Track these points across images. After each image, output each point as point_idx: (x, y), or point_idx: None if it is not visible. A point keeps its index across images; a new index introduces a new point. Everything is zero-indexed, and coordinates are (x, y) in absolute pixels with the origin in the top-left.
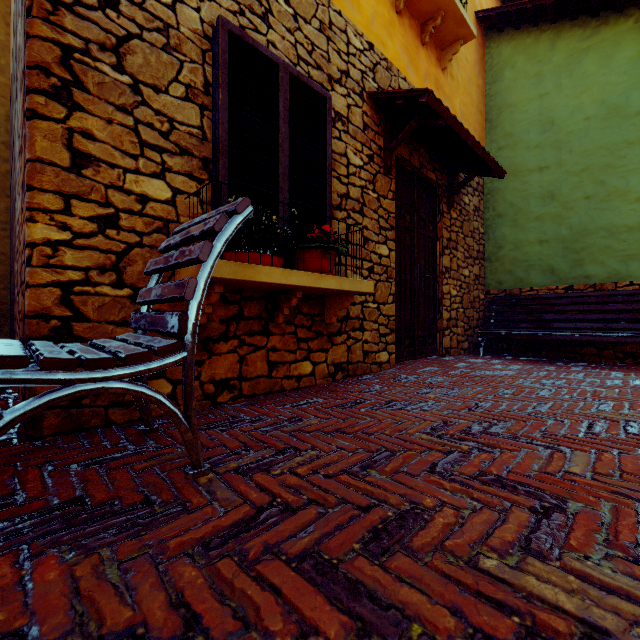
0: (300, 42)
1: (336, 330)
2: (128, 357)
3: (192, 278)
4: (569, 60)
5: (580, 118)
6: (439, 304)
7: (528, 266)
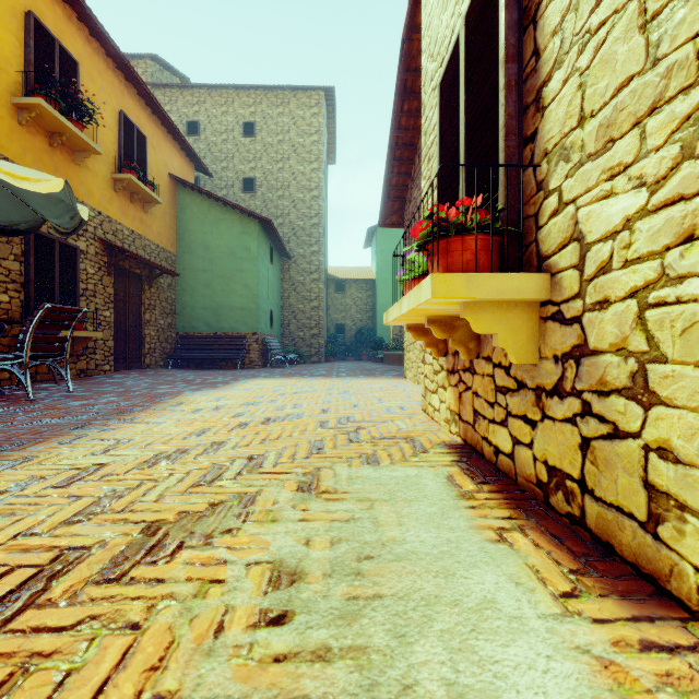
0: None
1: (81, 354)
2: None
3: None
4: (216, 221)
5: (220, 251)
6: (143, 340)
7: (198, 320)
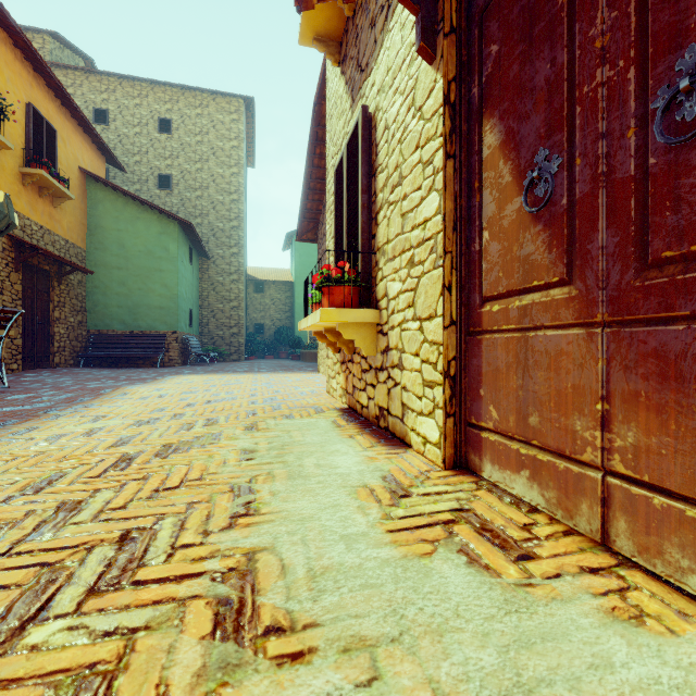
0: None
1: None
2: None
3: None
4: (132, 219)
5: (137, 250)
6: (52, 338)
7: (112, 318)
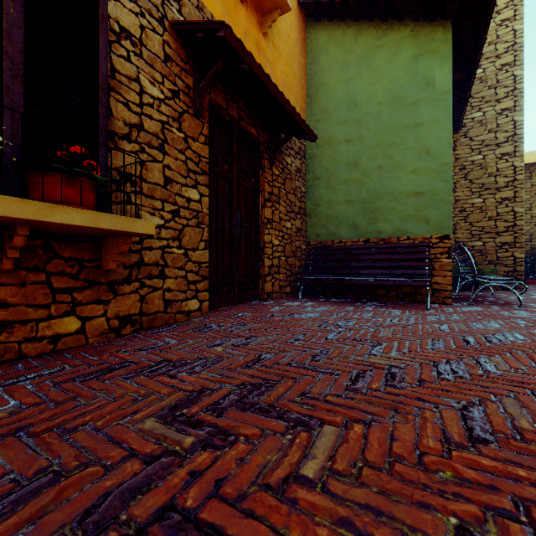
0: None
1: (122, 278)
2: None
3: None
4: (367, 53)
5: (374, 102)
6: (261, 252)
7: (338, 222)
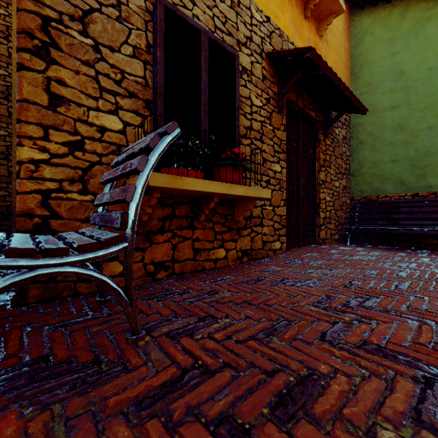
0: (216, 16)
1: (243, 226)
2: (79, 247)
3: (131, 184)
4: (415, 26)
5: (424, 69)
6: (317, 207)
7: (383, 179)
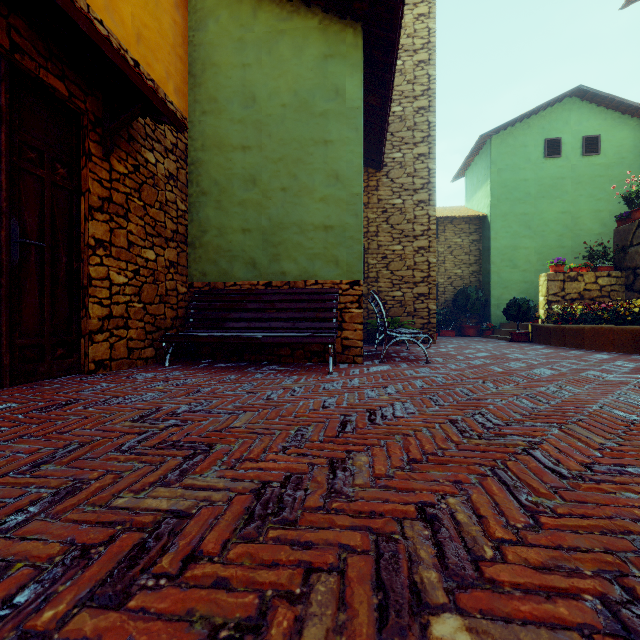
0: None
1: None
2: None
3: None
4: (269, 36)
5: (278, 103)
6: (84, 294)
7: (232, 257)
